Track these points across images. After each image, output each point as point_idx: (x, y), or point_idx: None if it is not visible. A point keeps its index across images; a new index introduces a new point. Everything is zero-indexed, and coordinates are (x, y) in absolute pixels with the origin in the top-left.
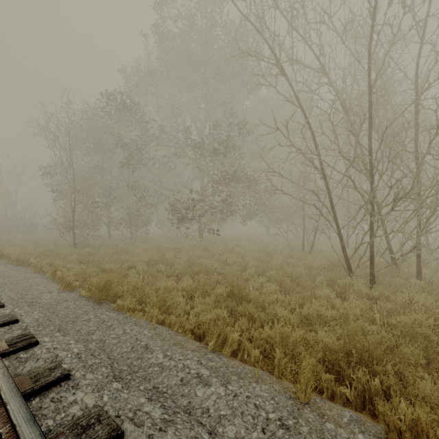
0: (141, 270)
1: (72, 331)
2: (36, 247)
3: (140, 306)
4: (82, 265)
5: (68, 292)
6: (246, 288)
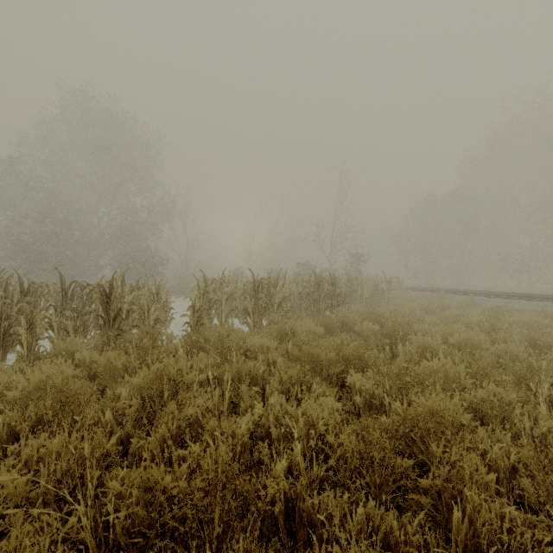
0: None
1: None
2: None
3: None
4: None
5: None
6: None
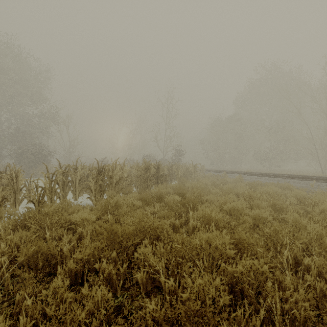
0: None
1: None
2: None
3: None
4: None
5: None
6: None
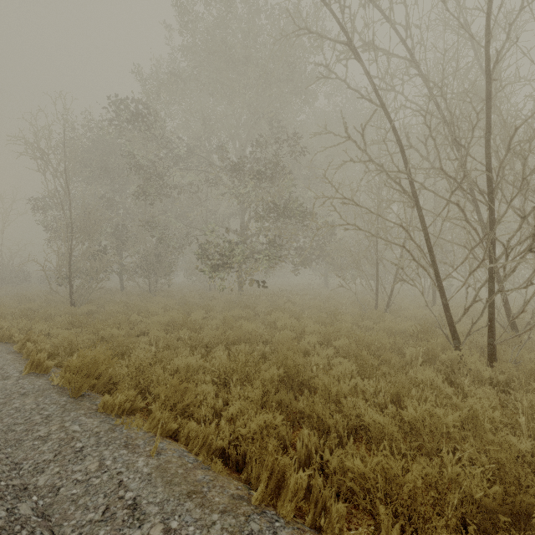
0: (156, 338)
1: (3, 467)
2: (21, 304)
3: (142, 402)
4: (74, 331)
5: (34, 378)
6: (307, 367)
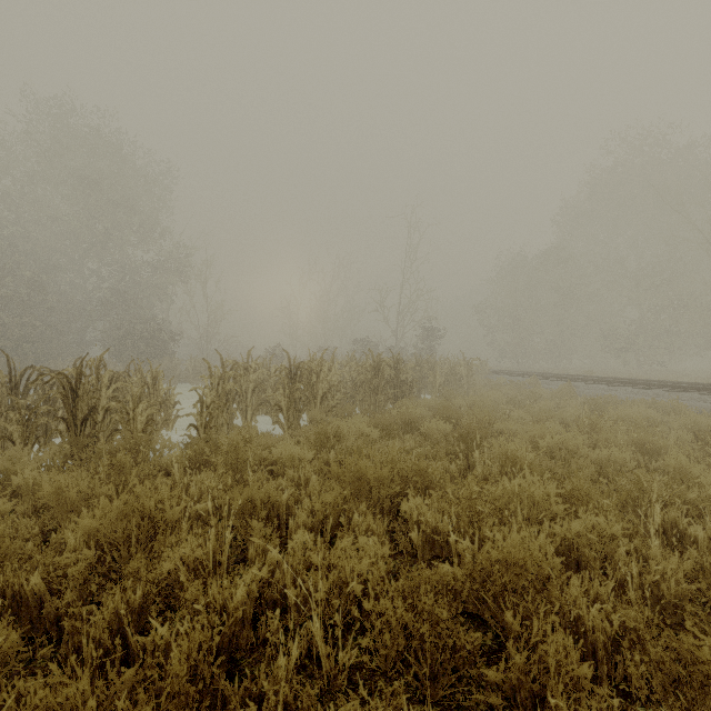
0: None
1: None
2: None
3: None
4: None
5: None
6: None
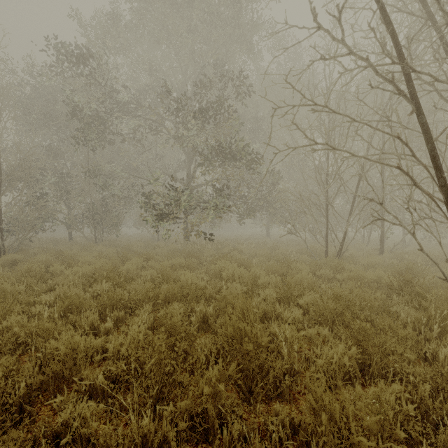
0: (62, 296)
1: None
2: None
3: None
4: None
5: None
6: (271, 346)
